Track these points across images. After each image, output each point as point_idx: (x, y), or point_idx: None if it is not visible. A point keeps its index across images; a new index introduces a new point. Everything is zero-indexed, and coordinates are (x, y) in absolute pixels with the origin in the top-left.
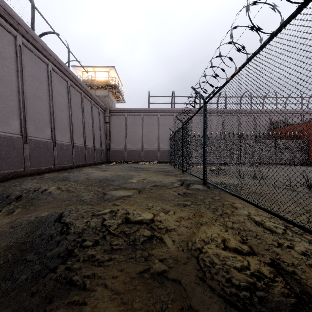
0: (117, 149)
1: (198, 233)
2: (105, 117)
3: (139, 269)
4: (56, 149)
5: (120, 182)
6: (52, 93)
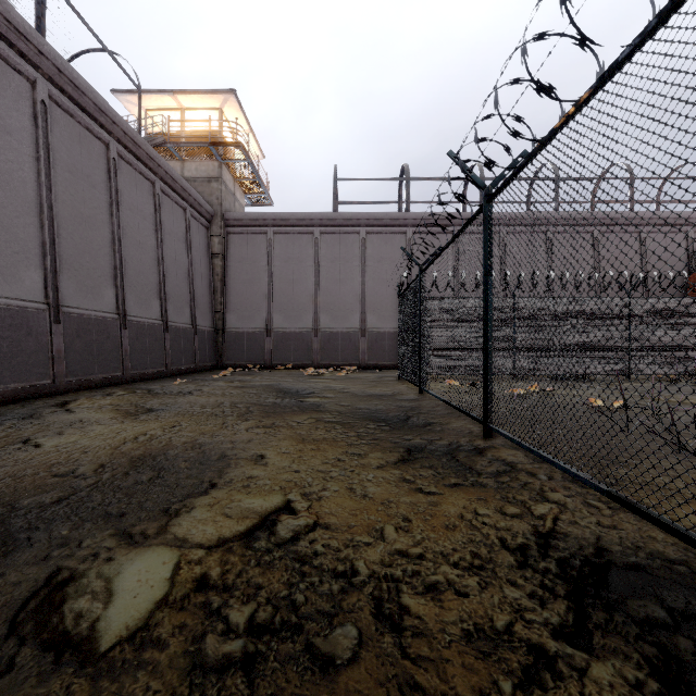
0: (245, 331)
1: None
2: (211, 239)
3: None
4: None
5: None
6: None
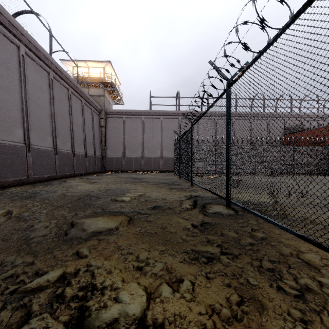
0: (114, 157)
1: None
2: (100, 120)
3: None
4: (30, 156)
5: (107, 200)
6: (26, 84)
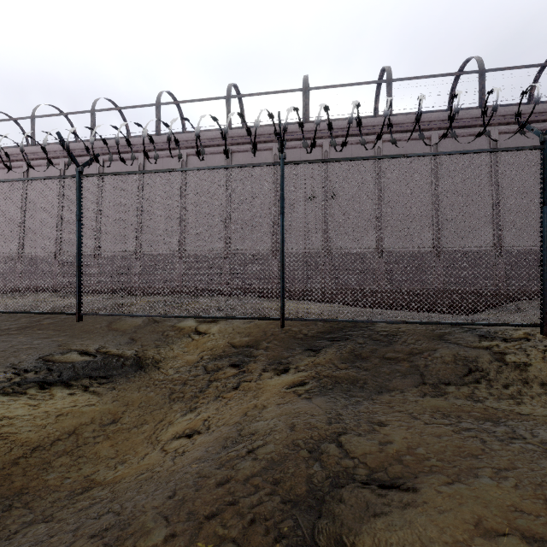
0: None
1: None
2: None
3: None
4: None
5: None
6: None
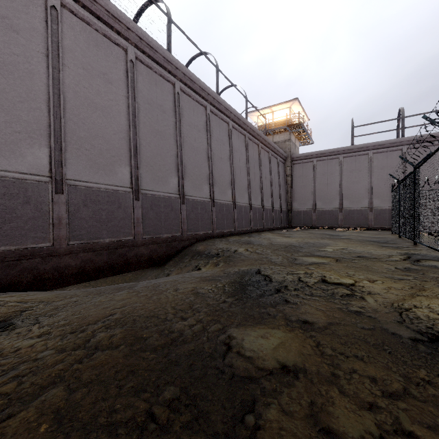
0: (302, 210)
1: (410, 299)
2: (285, 168)
3: (337, 306)
4: (236, 212)
5: (310, 249)
6: (232, 152)
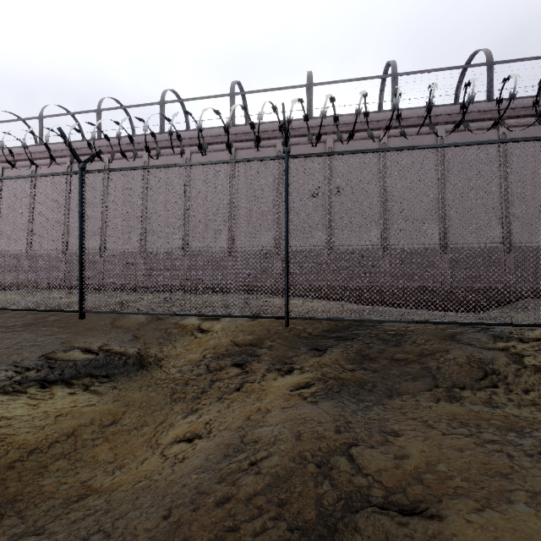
0: None
1: None
2: None
3: None
4: None
5: None
6: None
